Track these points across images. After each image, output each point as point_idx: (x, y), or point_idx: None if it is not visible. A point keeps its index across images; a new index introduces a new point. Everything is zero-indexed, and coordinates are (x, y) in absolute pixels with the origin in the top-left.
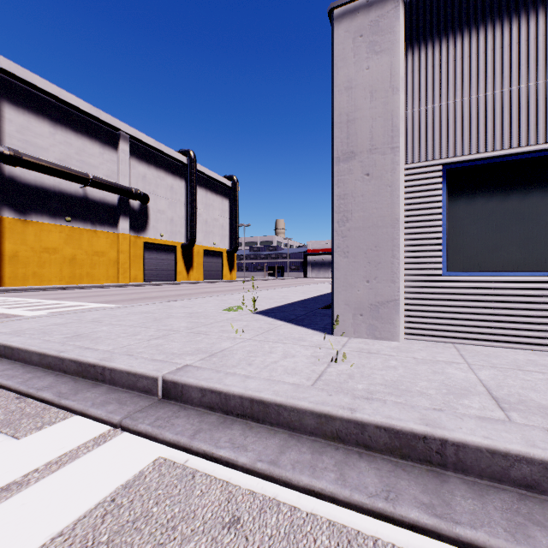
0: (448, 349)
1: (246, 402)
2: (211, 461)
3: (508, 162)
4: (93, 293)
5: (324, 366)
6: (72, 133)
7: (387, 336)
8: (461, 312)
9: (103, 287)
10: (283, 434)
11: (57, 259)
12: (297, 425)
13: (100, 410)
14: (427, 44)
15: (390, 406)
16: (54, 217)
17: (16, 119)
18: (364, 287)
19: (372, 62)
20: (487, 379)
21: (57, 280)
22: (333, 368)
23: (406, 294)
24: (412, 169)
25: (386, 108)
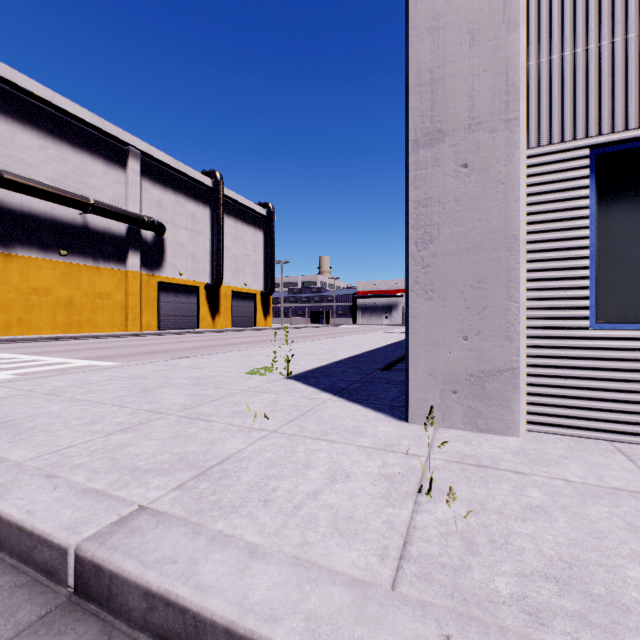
0: (611, 456)
1: None
2: None
3: None
4: (90, 345)
5: (409, 506)
6: (68, 147)
7: (498, 428)
8: (623, 389)
9: (106, 337)
10: None
11: (50, 303)
12: None
13: None
14: None
15: None
16: (45, 250)
17: None
18: (459, 347)
19: None
20: None
21: (50, 328)
22: (427, 514)
23: (527, 359)
24: (537, 156)
25: (497, 56)
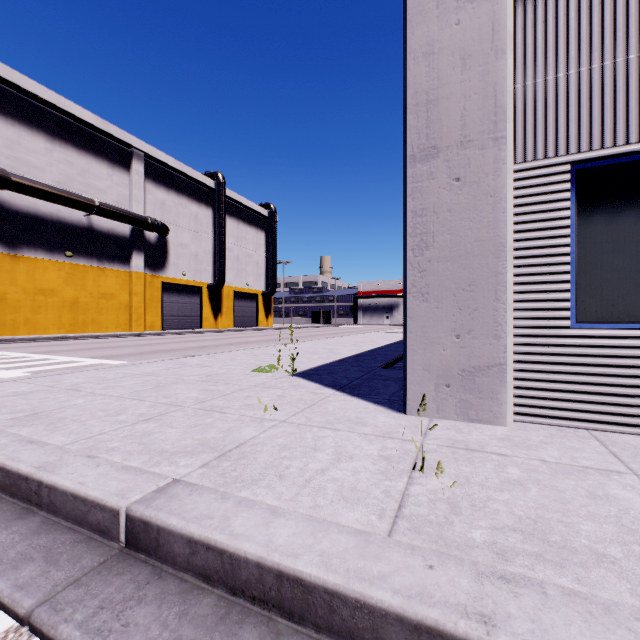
0: (587, 442)
1: (268, 576)
2: None
3: None
4: (97, 344)
5: (404, 480)
6: (74, 149)
7: (487, 418)
8: (600, 382)
9: (111, 336)
10: None
11: (55, 303)
12: (369, 638)
13: (4, 580)
14: None
15: (559, 606)
16: (51, 251)
17: (4, 131)
18: (452, 344)
19: (465, 13)
20: None
21: (55, 328)
22: (419, 486)
23: (514, 356)
24: (523, 170)
25: (486, 80)
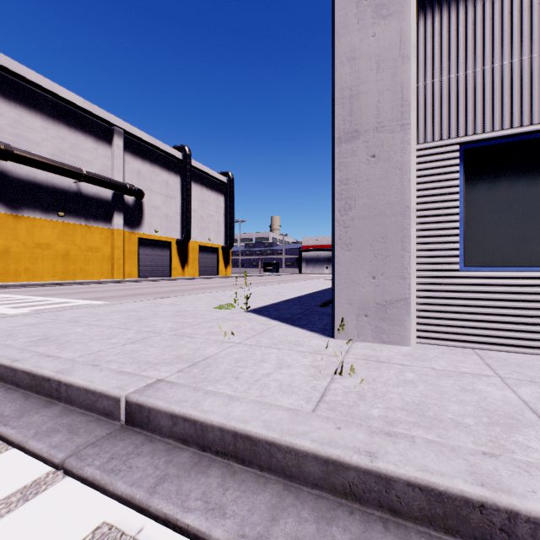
0: (469, 357)
1: (227, 435)
2: (174, 531)
3: (537, 139)
4: (85, 289)
5: (327, 380)
6: (65, 127)
7: (396, 340)
8: (481, 312)
9: (96, 283)
10: (277, 485)
11: (50, 255)
12: (295, 471)
13: (42, 443)
14: (442, 7)
15: (421, 448)
16: (47, 212)
17: (8, 113)
18: (369, 284)
19: (379, 27)
20: (533, 401)
21: (50, 276)
22: (338, 384)
23: (417, 292)
24: (424, 149)
25: (395, 79)
